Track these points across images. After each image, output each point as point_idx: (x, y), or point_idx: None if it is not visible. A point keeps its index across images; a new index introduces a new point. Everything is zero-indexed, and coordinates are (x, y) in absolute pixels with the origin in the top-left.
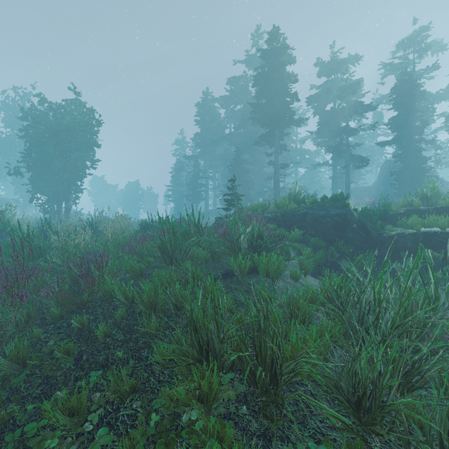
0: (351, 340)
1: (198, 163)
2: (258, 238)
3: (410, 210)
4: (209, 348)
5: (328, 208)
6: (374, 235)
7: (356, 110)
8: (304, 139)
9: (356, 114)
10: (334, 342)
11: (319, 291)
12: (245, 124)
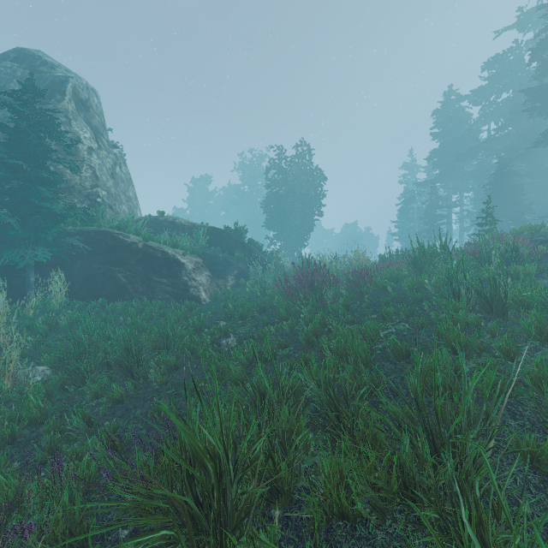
0: None
1: (435, 189)
2: (512, 253)
3: None
4: (460, 294)
5: None
6: None
7: None
8: None
9: None
10: None
11: None
12: (517, 119)
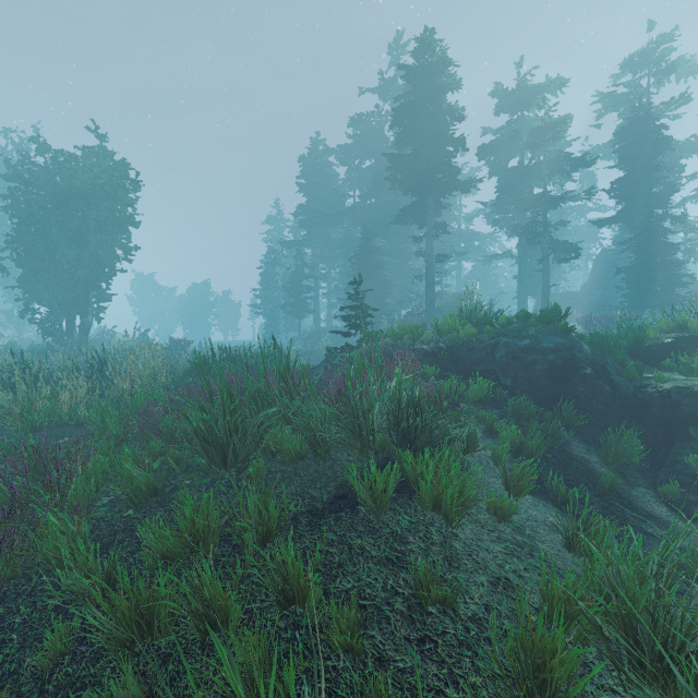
0: None
1: (302, 254)
2: (410, 407)
3: (684, 339)
4: None
5: (536, 335)
6: (627, 389)
7: (560, 167)
8: (471, 216)
9: (557, 175)
10: None
11: (621, 639)
12: (379, 190)
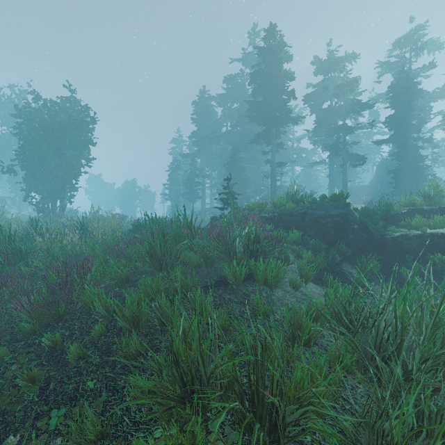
0: (374, 385)
1: (194, 162)
2: (255, 241)
3: (413, 210)
4: (194, 385)
5: (328, 207)
6: (376, 236)
7: (353, 108)
8: (300, 138)
9: (352, 113)
10: (343, 369)
11: (326, 308)
12: (242, 122)
